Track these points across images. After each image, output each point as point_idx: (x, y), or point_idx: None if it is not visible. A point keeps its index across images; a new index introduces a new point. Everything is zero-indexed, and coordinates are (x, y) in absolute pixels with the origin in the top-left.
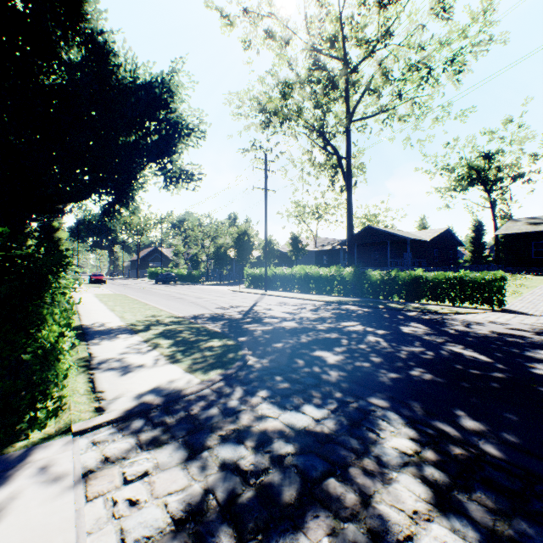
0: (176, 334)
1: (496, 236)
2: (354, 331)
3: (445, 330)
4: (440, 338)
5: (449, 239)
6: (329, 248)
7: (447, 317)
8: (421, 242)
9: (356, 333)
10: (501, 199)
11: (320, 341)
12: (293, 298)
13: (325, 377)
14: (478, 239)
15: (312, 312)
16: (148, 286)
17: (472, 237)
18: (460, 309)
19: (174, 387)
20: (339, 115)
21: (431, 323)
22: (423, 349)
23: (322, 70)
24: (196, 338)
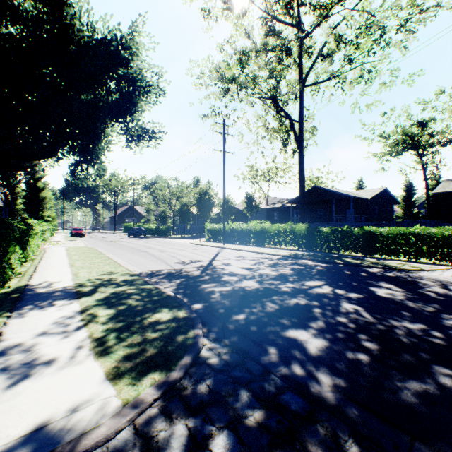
0: (121, 300)
1: (428, 195)
2: (323, 294)
3: (424, 293)
4: (429, 307)
5: (386, 198)
6: (279, 205)
7: (414, 275)
8: (362, 200)
9: (327, 298)
10: (430, 163)
11: (289, 310)
12: (249, 251)
13: (315, 390)
14: (409, 198)
15: (271, 268)
16: (120, 239)
17: (404, 196)
18: (420, 265)
19: (71, 425)
20: (292, 83)
21: (402, 283)
22: (421, 325)
23: (278, 37)
24: (143, 306)
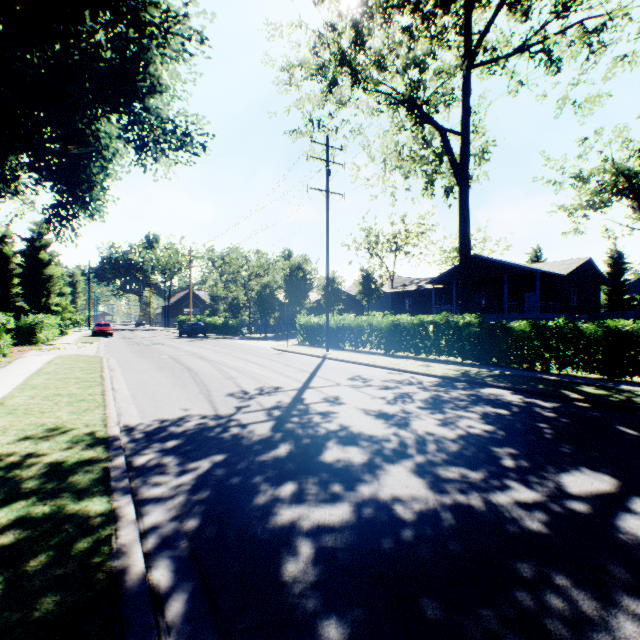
0: None
1: None
2: None
3: None
4: None
5: (589, 274)
6: (413, 288)
7: None
8: (552, 277)
9: None
10: None
11: None
12: (374, 366)
13: None
14: (617, 276)
15: (435, 414)
16: (164, 340)
17: (608, 274)
18: None
19: None
20: (445, 71)
21: None
22: None
23: None
24: None
